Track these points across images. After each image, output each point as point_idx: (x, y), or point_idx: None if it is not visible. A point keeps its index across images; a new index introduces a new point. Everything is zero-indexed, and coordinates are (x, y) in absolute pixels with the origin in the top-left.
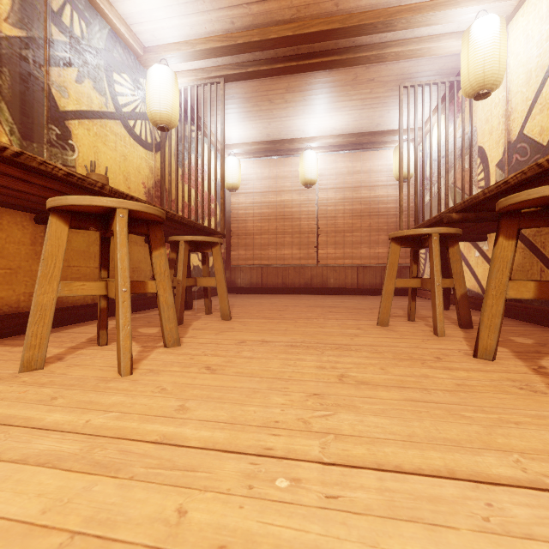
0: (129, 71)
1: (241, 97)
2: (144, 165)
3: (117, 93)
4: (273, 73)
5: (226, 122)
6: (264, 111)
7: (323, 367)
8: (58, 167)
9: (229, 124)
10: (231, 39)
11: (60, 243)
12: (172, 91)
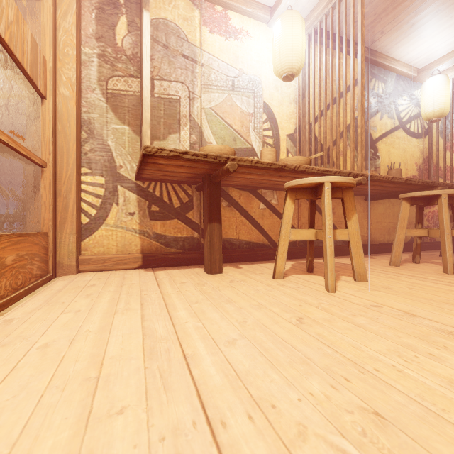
0: (406, 93)
1: None
2: (416, 150)
3: (400, 111)
4: None
5: None
6: None
7: None
8: (403, 178)
9: None
10: None
11: (406, 212)
12: (444, 91)
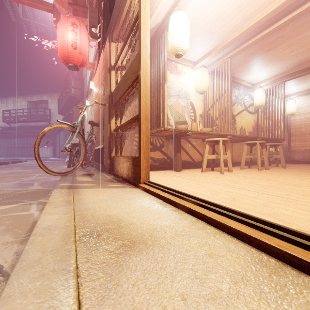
0: (247, 94)
1: (294, 80)
2: (252, 120)
3: (245, 102)
4: (309, 73)
5: (287, 88)
6: (308, 80)
7: (307, 173)
8: (245, 135)
9: (288, 88)
10: (286, 73)
11: (246, 148)
12: (263, 95)
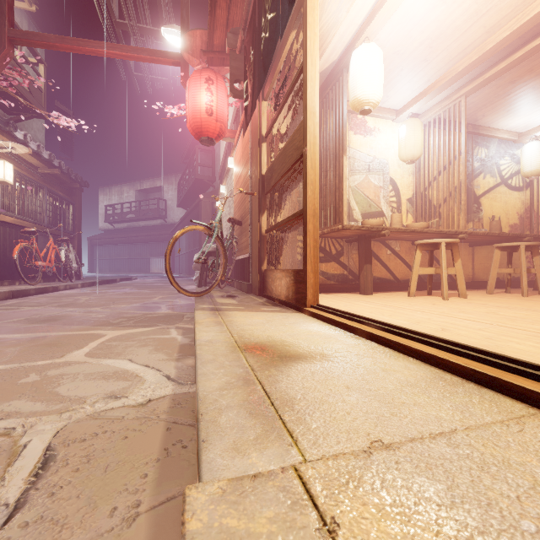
0: (507, 153)
1: None
2: (517, 202)
3: (501, 170)
4: None
5: None
6: None
7: None
8: (496, 233)
9: None
10: None
11: (498, 257)
12: None
